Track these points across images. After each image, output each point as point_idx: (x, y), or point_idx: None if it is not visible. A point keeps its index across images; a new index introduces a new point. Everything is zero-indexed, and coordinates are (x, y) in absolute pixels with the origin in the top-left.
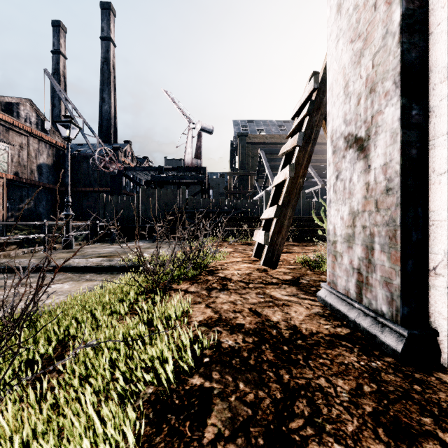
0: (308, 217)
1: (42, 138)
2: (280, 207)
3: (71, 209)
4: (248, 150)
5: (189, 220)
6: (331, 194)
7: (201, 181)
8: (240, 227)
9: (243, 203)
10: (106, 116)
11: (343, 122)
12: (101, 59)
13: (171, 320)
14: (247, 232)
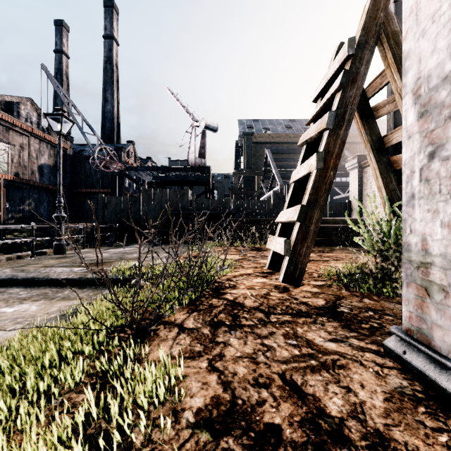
0: (322, 219)
1: (43, 138)
2: (305, 207)
3: (63, 211)
4: (254, 150)
5: (192, 222)
6: (415, 185)
7: (206, 181)
8: (247, 230)
9: (250, 204)
10: (108, 116)
11: (450, 55)
12: (104, 58)
13: (140, 425)
14: (255, 236)
